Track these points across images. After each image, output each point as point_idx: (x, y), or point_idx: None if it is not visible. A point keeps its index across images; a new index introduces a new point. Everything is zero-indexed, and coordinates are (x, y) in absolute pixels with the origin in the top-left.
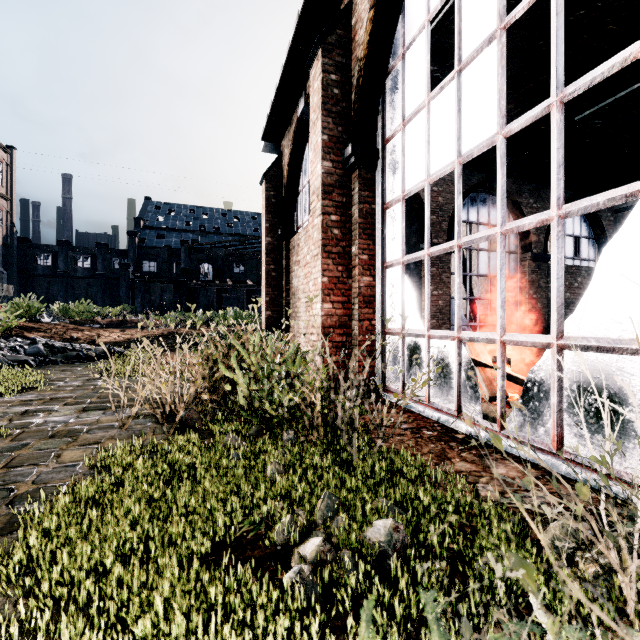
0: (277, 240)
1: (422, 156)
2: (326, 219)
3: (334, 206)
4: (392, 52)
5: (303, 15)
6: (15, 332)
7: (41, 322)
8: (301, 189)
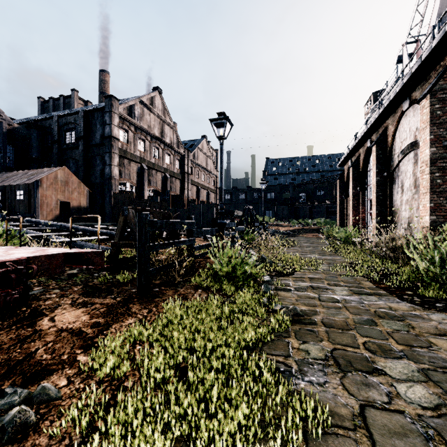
0: (342, 198)
1: (372, 193)
2: (353, 202)
3: (355, 199)
4: (368, 168)
5: (348, 153)
6: None
7: None
8: None
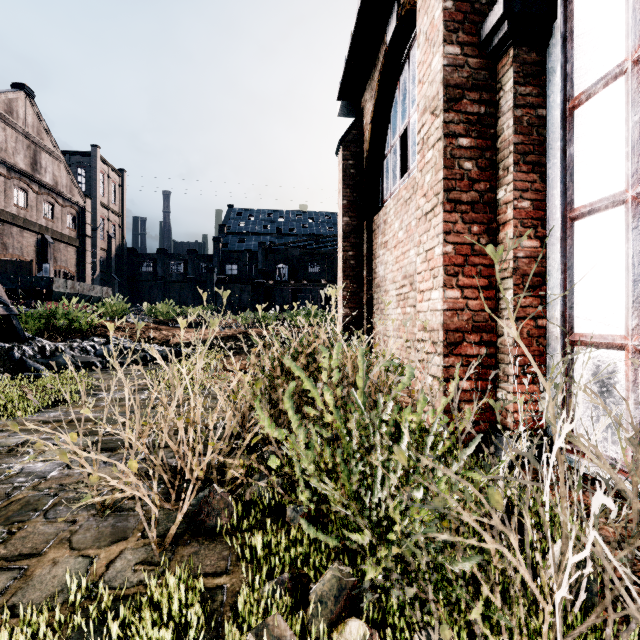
0: (356, 220)
1: None
2: (450, 145)
3: (464, 122)
4: None
5: None
6: (99, 331)
7: (126, 322)
8: (388, 150)
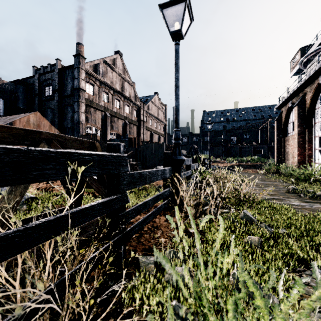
0: (280, 137)
1: None
2: (298, 140)
3: (300, 137)
4: (316, 105)
5: (292, 94)
6: None
7: None
8: (289, 123)
